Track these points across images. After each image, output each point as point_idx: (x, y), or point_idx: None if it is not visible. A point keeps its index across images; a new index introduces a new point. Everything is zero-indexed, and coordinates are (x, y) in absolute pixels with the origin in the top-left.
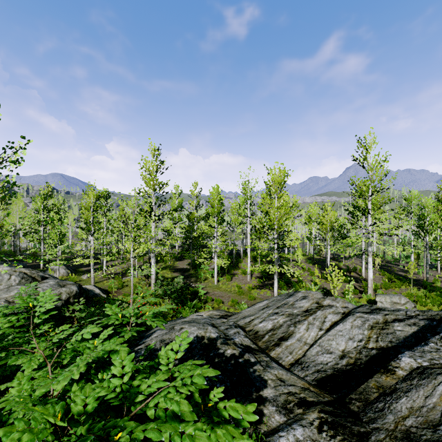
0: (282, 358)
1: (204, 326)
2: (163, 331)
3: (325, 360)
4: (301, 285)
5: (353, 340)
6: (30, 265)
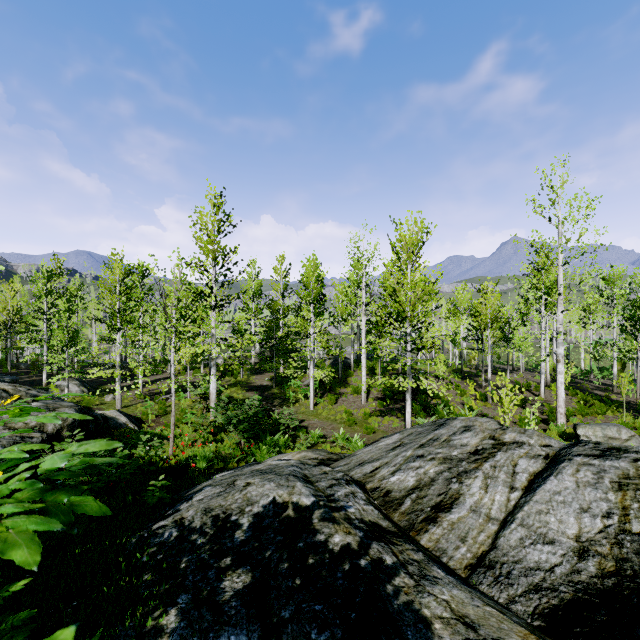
0: (448, 552)
1: (289, 481)
2: (215, 490)
3: (545, 561)
4: (447, 410)
5: (591, 514)
6: (28, 381)
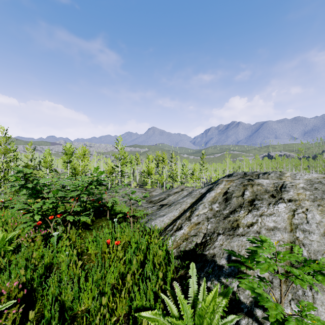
0: None
1: None
2: None
3: None
4: None
5: None
6: None
